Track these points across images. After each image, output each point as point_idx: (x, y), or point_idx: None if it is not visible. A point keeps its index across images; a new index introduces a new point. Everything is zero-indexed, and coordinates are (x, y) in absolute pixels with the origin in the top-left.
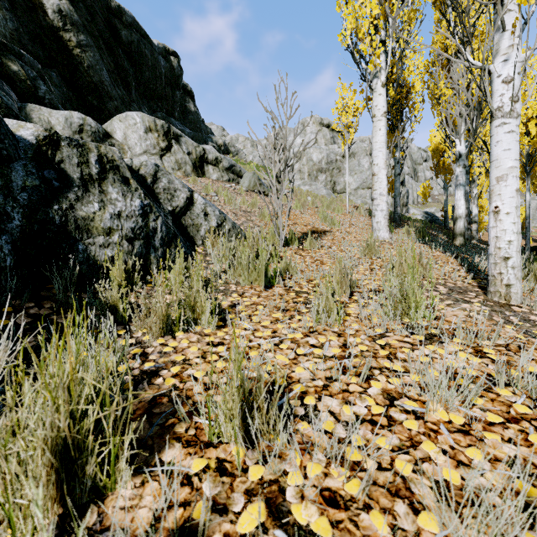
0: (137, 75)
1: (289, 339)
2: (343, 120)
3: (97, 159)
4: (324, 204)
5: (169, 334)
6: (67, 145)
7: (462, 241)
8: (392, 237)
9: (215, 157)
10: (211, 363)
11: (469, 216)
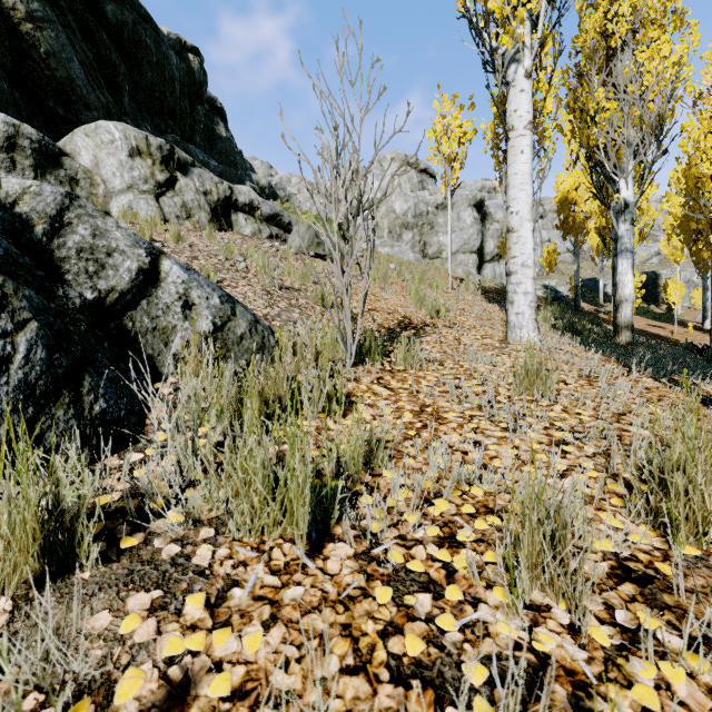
0: (133, 76)
1: None
2: (444, 149)
3: None
4: (415, 275)
5: None
6: None
7: (630, 337)
8: (543, 340)
9: (248, 200)
10: None
11: None
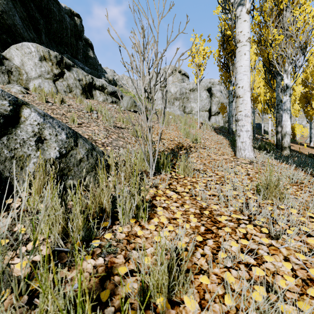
0: (47, 25)
1: None
2: (196, 60)
3: None
4: (182, 121)
5: None
6: None
7: (289, 152)
8: (256, 157)
9: (101, 84)
10: None
11: None
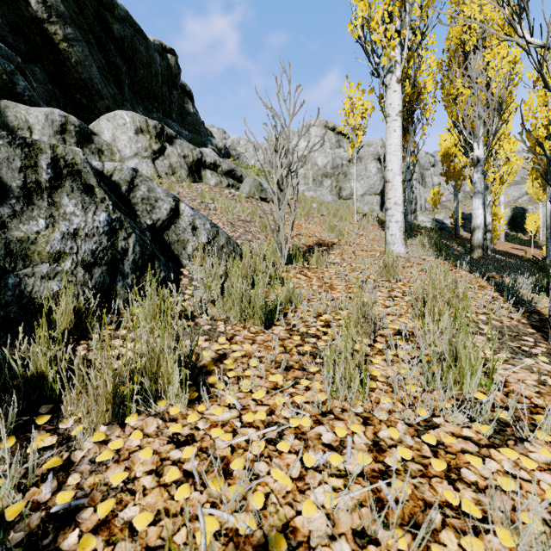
0: (130, 73)
1: (291, 429)
2: (351, 122)
3: (51, 161)
4: (330, 212)
5: (116, 418)
6: (7, 144)
7: (481, 253)
8: (408, 252)
9: (213, 161)
10: (166, 489)
11: (485, 225)
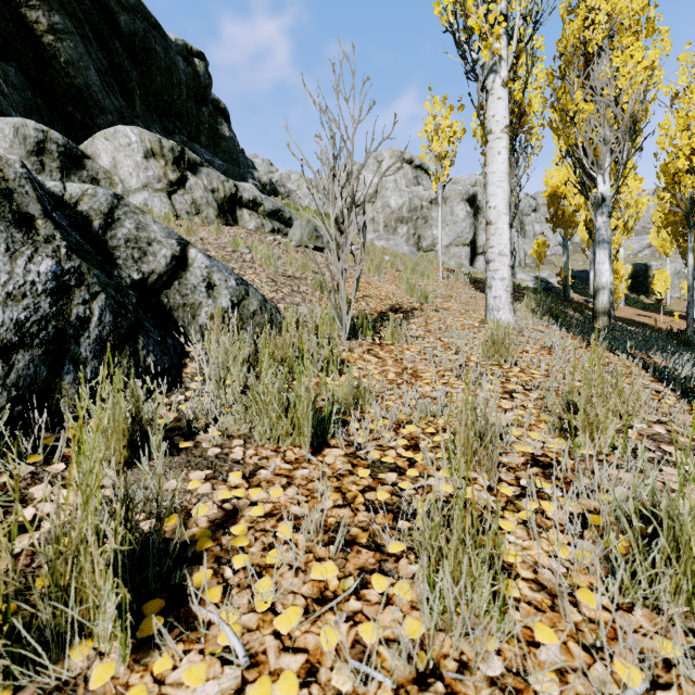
0: (143, 81)
1: None
2: (435, 147)
3: None
4: (408, 266)
5: None
6: None
7: (607, 322)
8: (518, 321)
9: (252, 197)
10: None
11: None
